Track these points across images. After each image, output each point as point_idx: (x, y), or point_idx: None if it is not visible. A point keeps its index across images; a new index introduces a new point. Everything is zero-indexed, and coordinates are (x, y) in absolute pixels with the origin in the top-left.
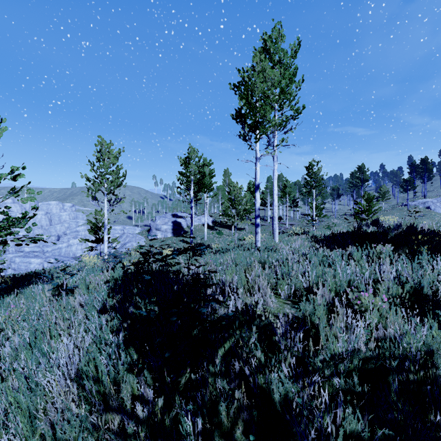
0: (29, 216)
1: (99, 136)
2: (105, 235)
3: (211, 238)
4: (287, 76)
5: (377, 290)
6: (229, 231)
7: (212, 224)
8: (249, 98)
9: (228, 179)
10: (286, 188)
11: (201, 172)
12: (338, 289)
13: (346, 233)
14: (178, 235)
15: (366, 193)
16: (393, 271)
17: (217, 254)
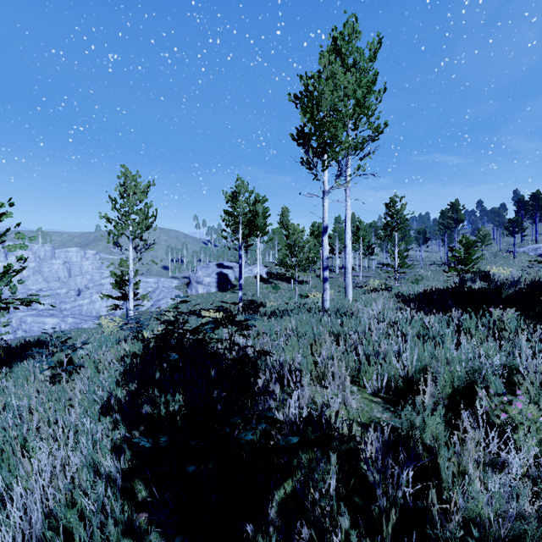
0: (14, 270)
1: (122, 166)
2: (130, 291)
3: (266, 293)
4: (364, 84)
5: (513, 383)
6: (288, 284)
7: (266, 276)
8: (315, 112)
9: (286, 220)
10: (359, 231)
11: (252, 211)
12: (457, 383)
13: (445, 291)
14: (224, 290)
15: (464, 237)
16: (540, 356)
17: (272, 320)
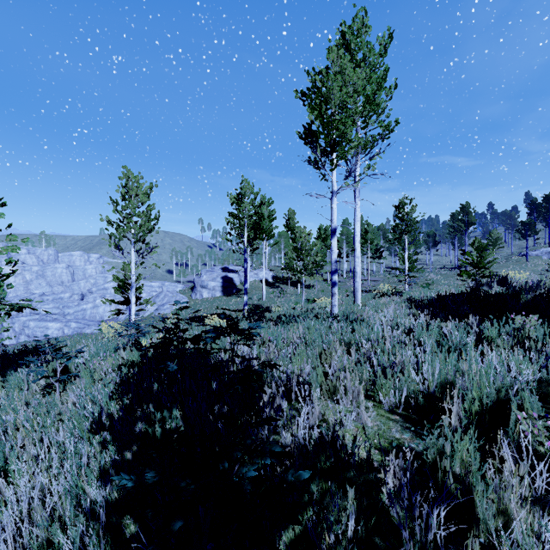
0: (3, 274)
1: (124, 166)
2: (132, 295)
3: (271, 298)
4: (374, 81)
5: (548, 400)
6: (294, 289)
7: (272, 280)
8: (323, 109)
9: (293, 223)
10: (367, 234)
11: (258, 213)
12: (486, 401)
13: (461, 296)
14: (230, 294)
15: (476, 240)
16: None
17: (278, 326)
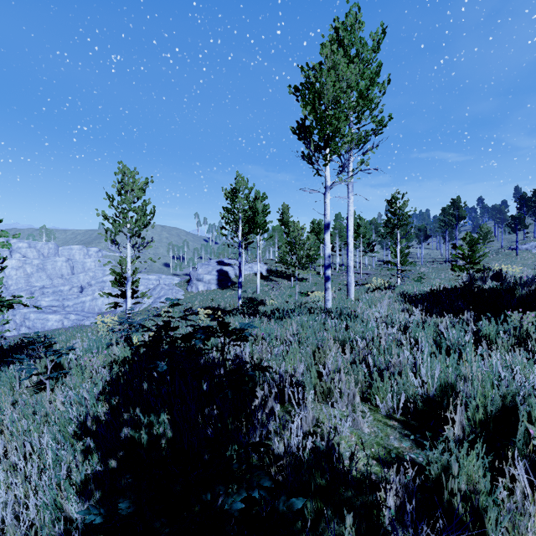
0: None
1: (120, 162)
2: (127, 289)
3: (266, 291)
4: (367, 76)
5: None
6: (288, 282)
7: (267, 273)
8: (316, 104)
9: (286, 217)
10: (359, 228)
11: (252, 208)
12: (490, 408)
13: (455, 291)
14: (225, 287)
15: (468, 235)
16: None
17: (272, 322)
